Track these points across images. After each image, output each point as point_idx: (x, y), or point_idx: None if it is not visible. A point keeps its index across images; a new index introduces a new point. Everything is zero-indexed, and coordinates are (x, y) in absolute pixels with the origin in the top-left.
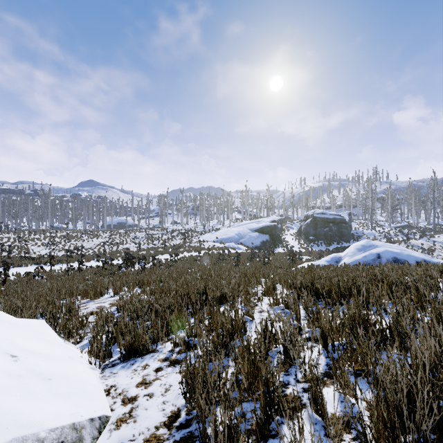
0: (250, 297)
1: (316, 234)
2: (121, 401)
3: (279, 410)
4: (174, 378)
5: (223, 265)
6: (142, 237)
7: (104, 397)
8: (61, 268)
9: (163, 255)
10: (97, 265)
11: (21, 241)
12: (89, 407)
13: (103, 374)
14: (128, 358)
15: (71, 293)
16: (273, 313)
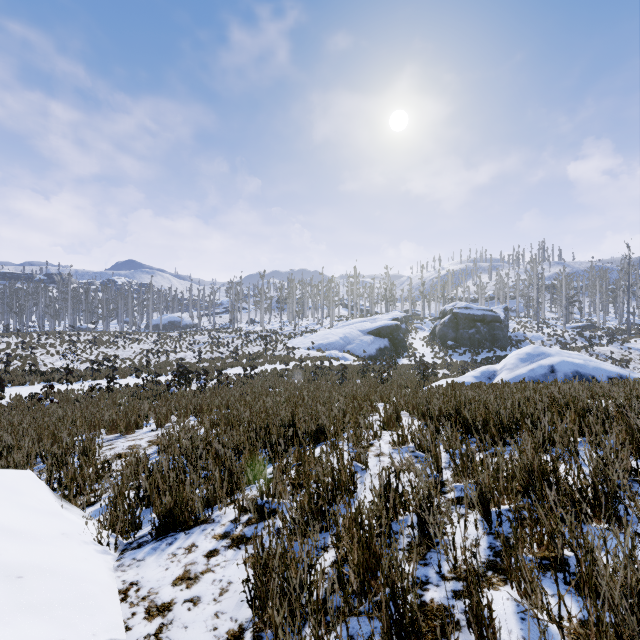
0: (362, 432)
1: (457, 338)
2: (145, 611)
3: (414, 634)
4: (236, 569)
5: (321, 383)
6: (203, 343)
7: (116, 605)
8: (83, 387)
9: (233, 369)
10: (136, 383)
11: (27, 349)
12: (85, 627)
13: (120, 561)
14: (164, 534)
15: (92, 424)
16: (399, 461)
